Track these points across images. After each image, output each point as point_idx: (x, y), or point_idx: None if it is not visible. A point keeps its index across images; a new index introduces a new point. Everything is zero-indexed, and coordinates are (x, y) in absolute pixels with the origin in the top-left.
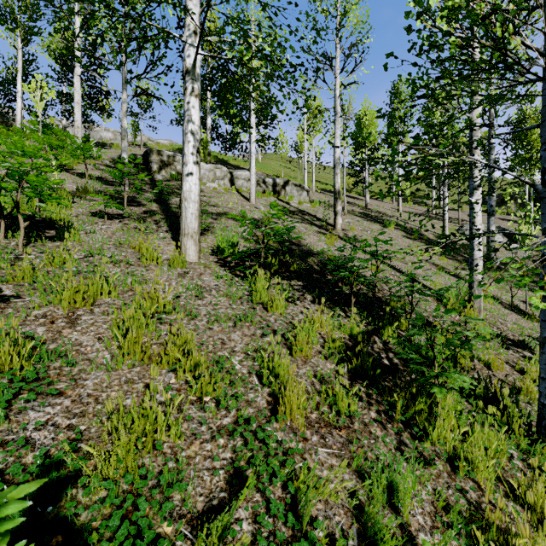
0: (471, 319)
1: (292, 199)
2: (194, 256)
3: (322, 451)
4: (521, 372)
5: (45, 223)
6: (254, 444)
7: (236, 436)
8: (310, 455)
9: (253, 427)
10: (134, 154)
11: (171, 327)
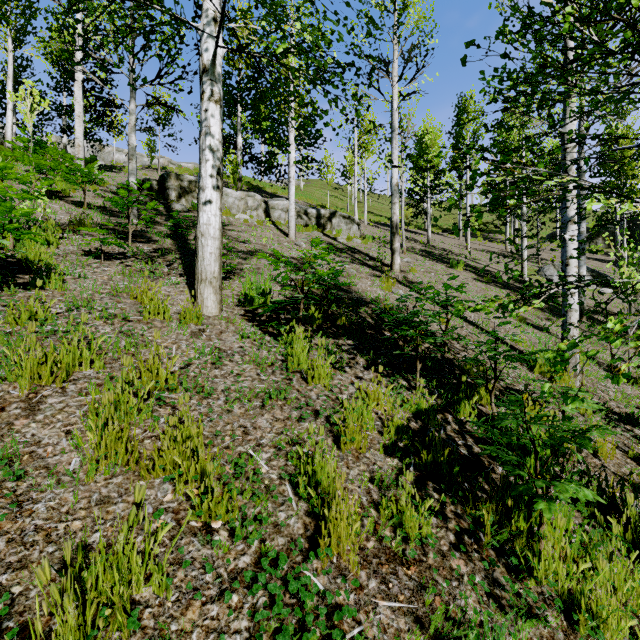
0: (571, 391)
1: (339, 233)
2: (213, 308)
3: (384, 606)
4: (636, 459)
5: (18, 265)
6: (284, 601)
7: (256, 592)
8: (367, 615)
9: (283, 570)
10: (147, 179)
11: (174, 410)
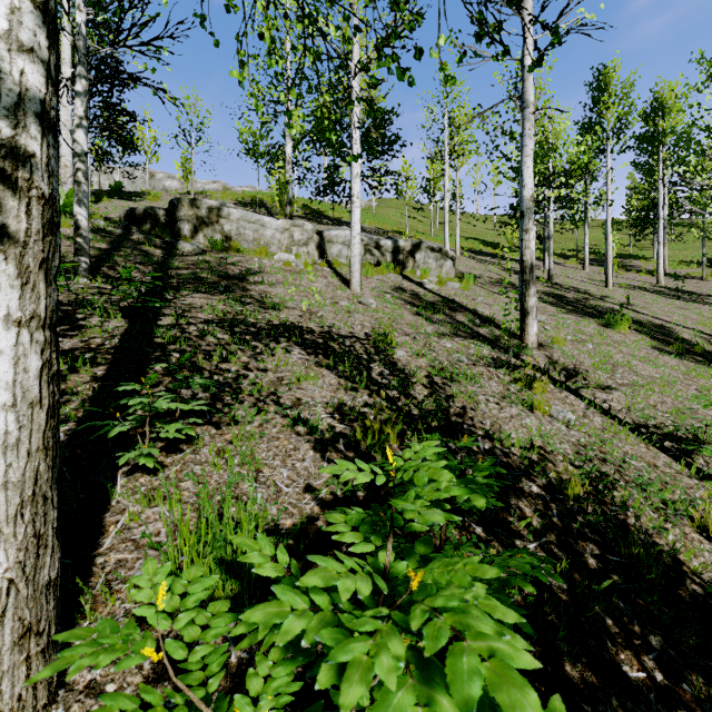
0: None
1: (426, 274)
2: None
3: None
4: None
5: None
6: None
7: None
8: None
9: None
10: (151, 208)
11: None
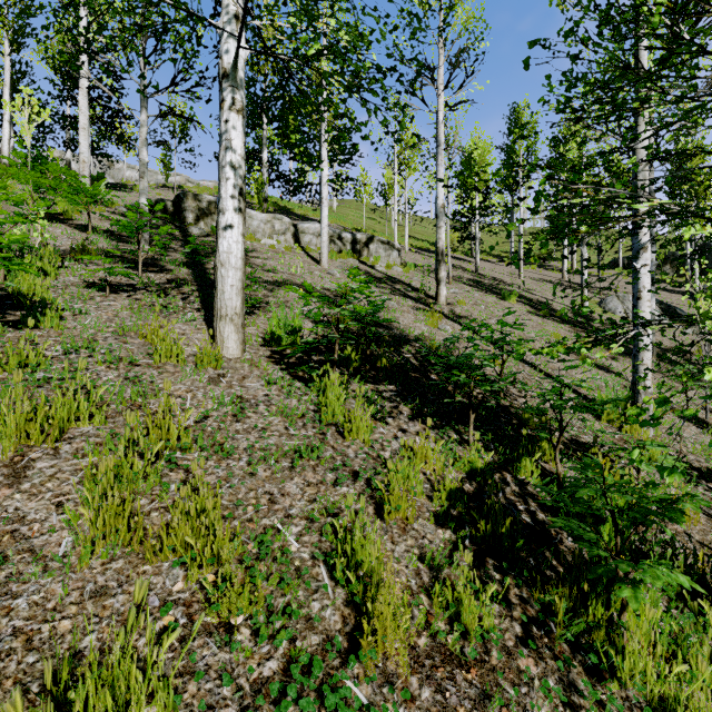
0: (649, 446)
1: (378, 261)
2: (234, 349)
3: None
4: None
5: (9, 300)
6: None
7: None
8: None
9: (318, 679)
10: (161, 199)
11: (187, 474)
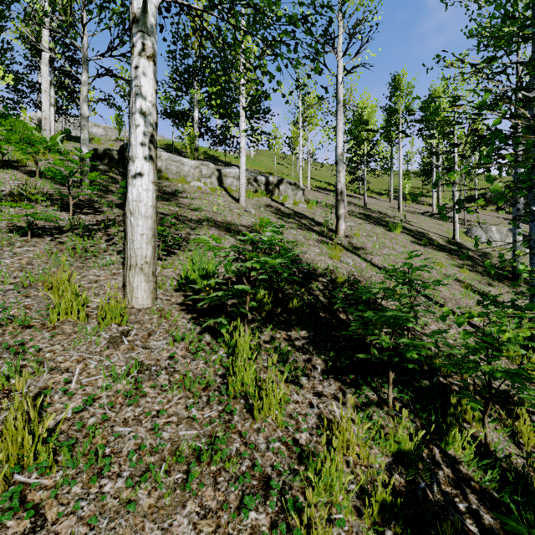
0: None
1: (286, 199)
2: (144, 299)
3: None
4: None
5: None
6: None
7: None
8: None
9: None
10: (108, 149)
11: (34, 521)
